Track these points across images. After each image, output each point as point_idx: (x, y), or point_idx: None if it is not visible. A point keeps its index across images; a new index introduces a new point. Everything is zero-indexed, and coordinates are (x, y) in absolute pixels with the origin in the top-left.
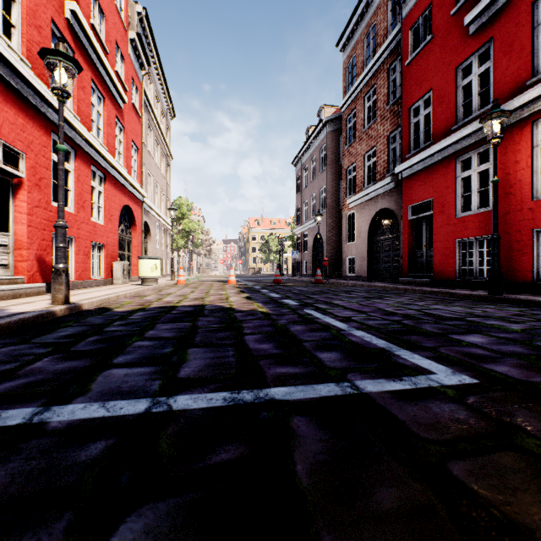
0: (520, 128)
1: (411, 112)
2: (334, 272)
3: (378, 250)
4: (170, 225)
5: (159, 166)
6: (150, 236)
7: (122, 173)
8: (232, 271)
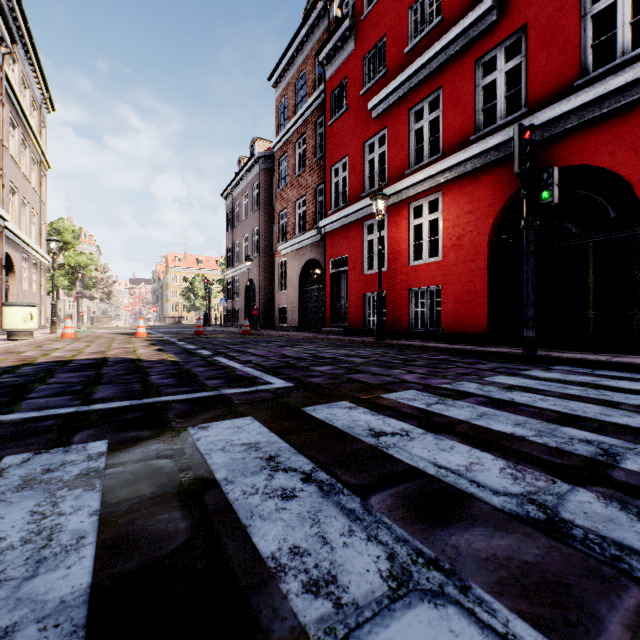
0: (402, 206)
1: (332, 171)
2: (267, 322)
3: (308, 300)
4: (46, 258)
5: (28, 176)
6: (15, 273)
7: None
8: (142, 322)
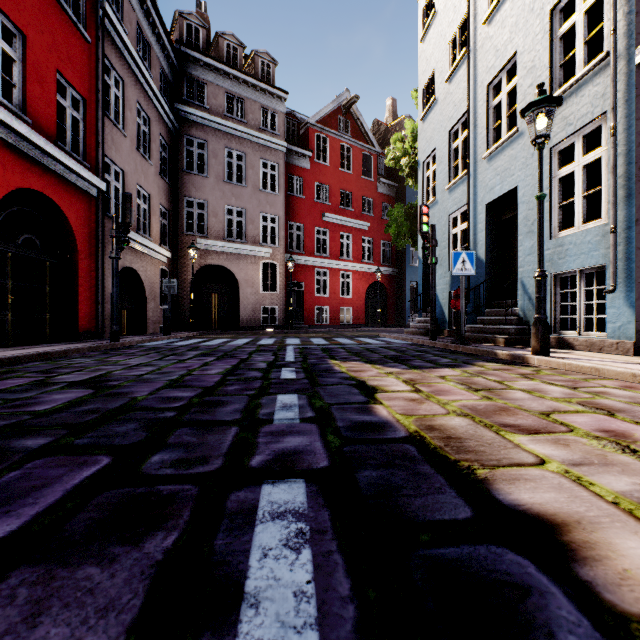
0: None
1: None
2: None
3: None
4: None
5: None
6: None
7: None
8: None
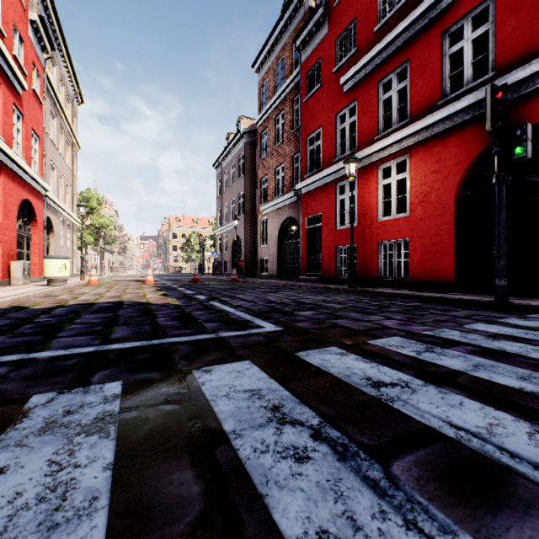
0: (371, 169)
1: (308, 140)
2: (251, 271)
3: (286, 253)
4: (77, 220)
5: (64, 155)
6: (54, 232)
7: (21, 166)
8: (150, 271)
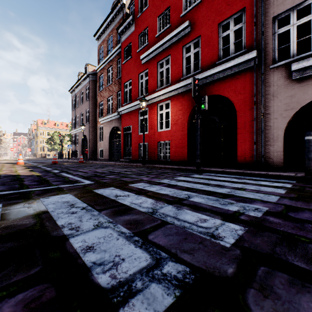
0: (154, 105)
1: (125, 85)
2: (93, 157)
3: (113, 146)
4: None
5: None
6: None
7: None
8: (21, 156)
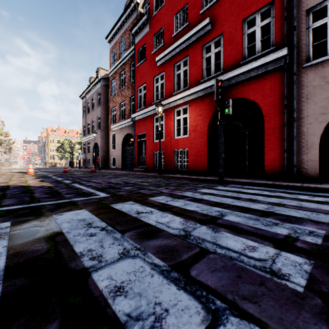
0: (171, 110)
1: (139, 90)
2: (105, 166)
3: (126, 154)
4: None
5: None
6: None
7: None
8: (31, 165)
